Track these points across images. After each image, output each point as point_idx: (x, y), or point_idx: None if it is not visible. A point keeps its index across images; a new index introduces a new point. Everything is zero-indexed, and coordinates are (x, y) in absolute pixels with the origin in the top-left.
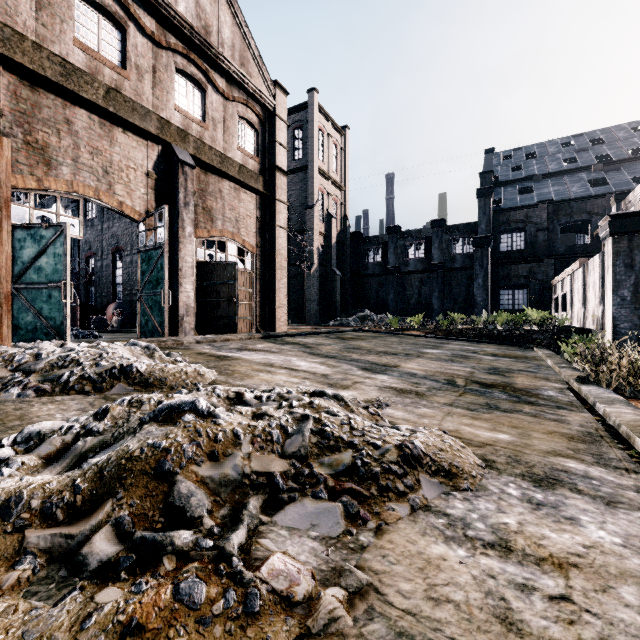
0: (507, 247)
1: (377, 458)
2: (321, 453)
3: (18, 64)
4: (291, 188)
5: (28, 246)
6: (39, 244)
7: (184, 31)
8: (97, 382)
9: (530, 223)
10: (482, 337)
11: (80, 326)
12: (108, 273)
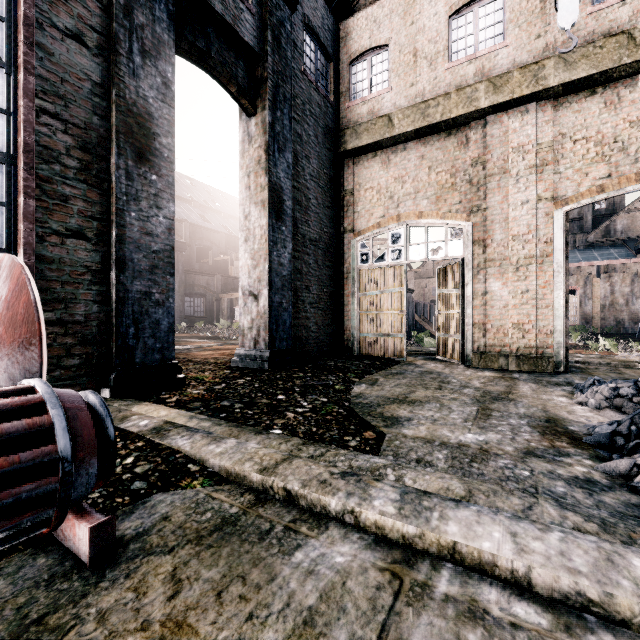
0: None
1: None
2: None
3: None
4: None
5: None
6: None
7: None
8: None
9: (178, 236)
10: None
11: None
12: None
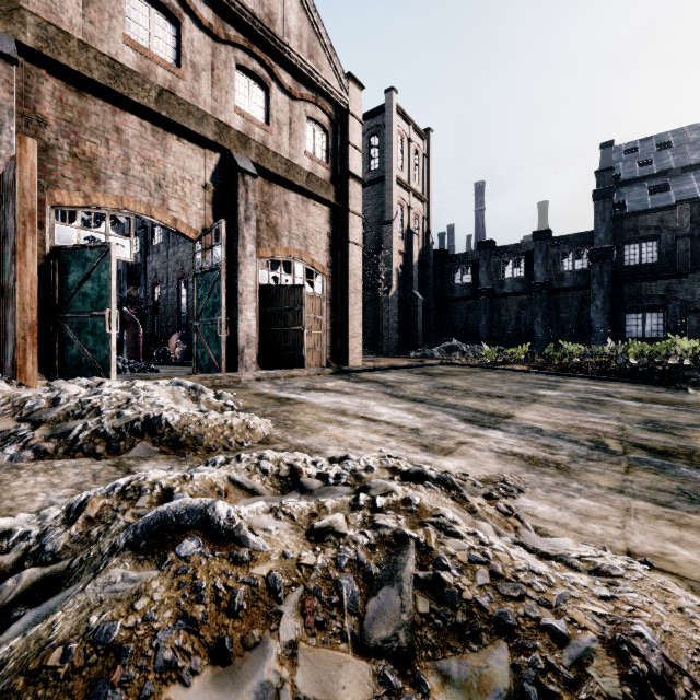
0: (634, 260)
1: (570, 678)
2: (440, 643)
3: (63, 66)
4: (366, 203)
5: (73, 270)
6: (84, 267)
7: (245, 20)
8: (113, 440)
9: (666, 229)
10: (609, 373)
11: (144, 358)
12: (173, 301)
